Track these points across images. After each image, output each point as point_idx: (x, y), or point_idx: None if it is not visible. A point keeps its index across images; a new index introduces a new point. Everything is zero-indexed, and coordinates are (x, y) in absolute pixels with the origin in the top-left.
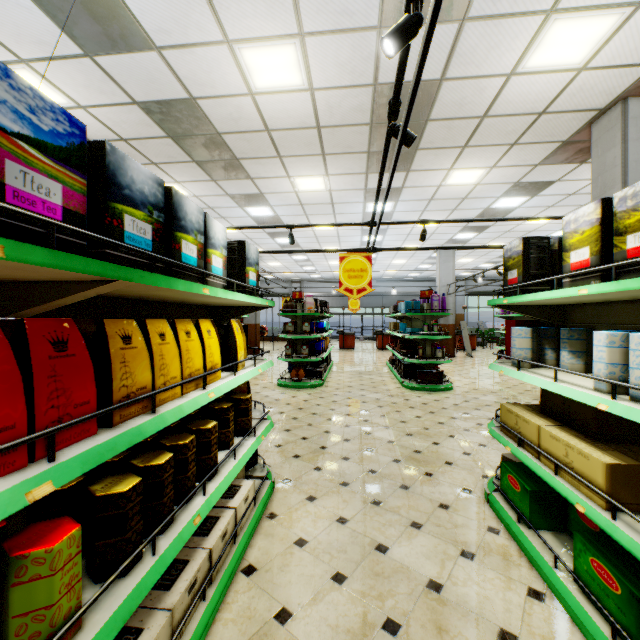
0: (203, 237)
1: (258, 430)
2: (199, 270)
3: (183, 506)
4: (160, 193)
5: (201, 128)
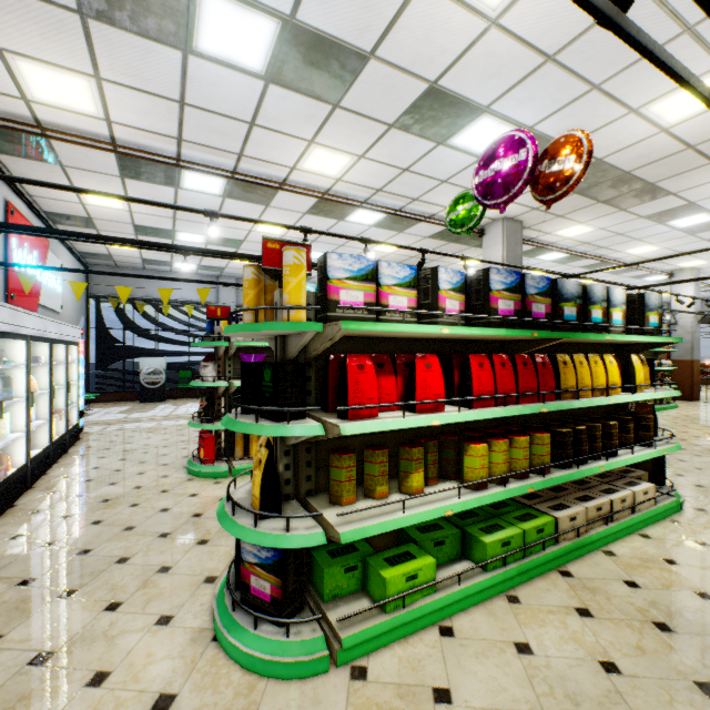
0: (605, 303)
1: (659, 447)
2: (602, 325)
3: (592, 461)
4: (579, 289)
5: (606, 176)
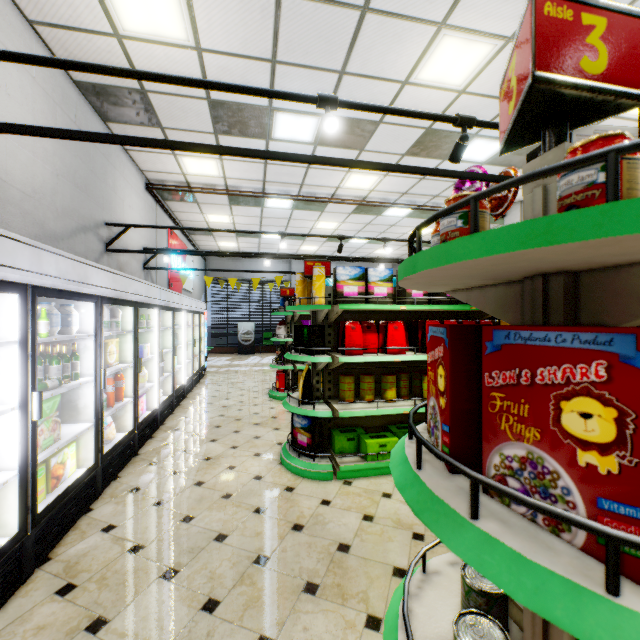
0: None
1: None
2: None
3: None
4: None
5: None
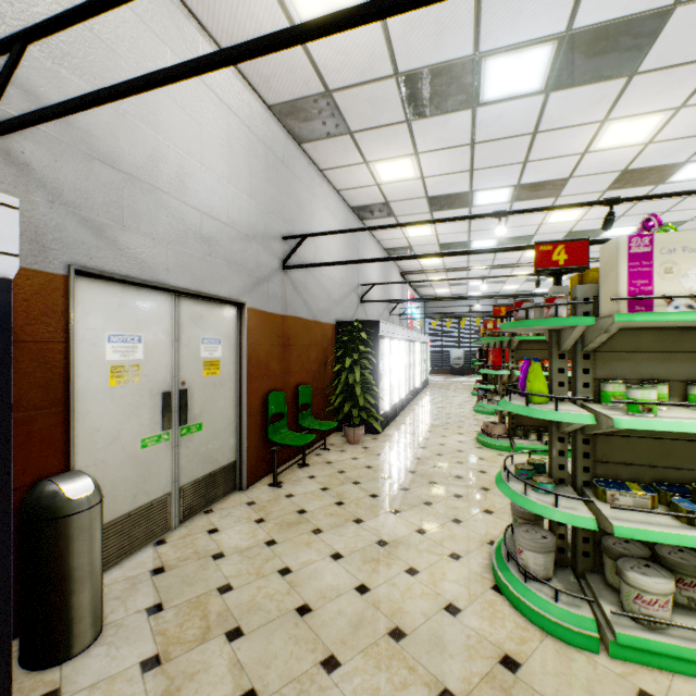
0: None
1: None
2: None
3: None
4: None
5: None
